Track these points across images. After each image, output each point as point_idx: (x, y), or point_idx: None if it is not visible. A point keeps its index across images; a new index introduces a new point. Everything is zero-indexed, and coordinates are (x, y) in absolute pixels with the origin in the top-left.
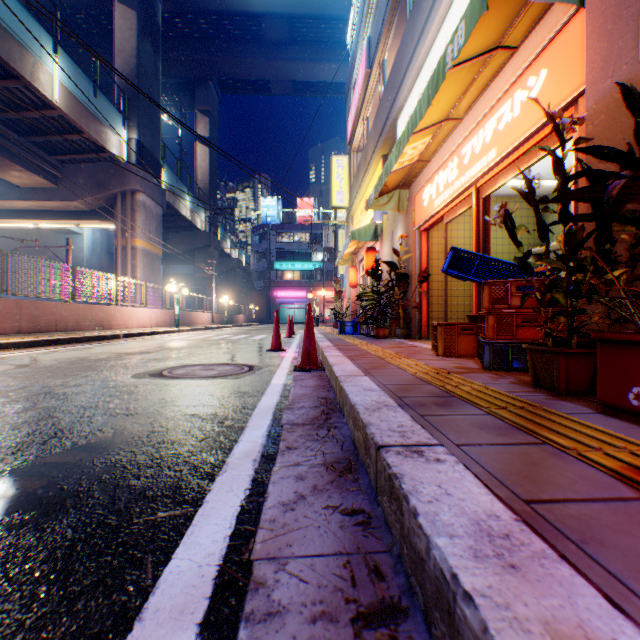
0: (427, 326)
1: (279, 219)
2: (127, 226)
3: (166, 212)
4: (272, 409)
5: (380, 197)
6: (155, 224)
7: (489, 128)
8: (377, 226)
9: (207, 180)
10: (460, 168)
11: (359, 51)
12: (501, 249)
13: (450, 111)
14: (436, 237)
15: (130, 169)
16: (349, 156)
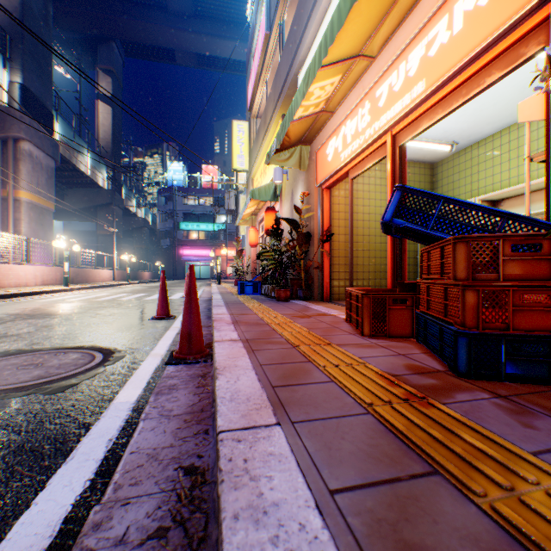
0: (329, 287)
1: (185, 183)
2: (8, 176)
3: (62, 166)
4: None
5: (281, 152)
6: (45, 176)
7: (415, 57)
8: (277, 186)
9: (110, 139)
10: (374, 112)
11: (259, 19)
12: None
13: (366, 41)
14: (337, 196)
15: (12, 114)
16: (249, 122)
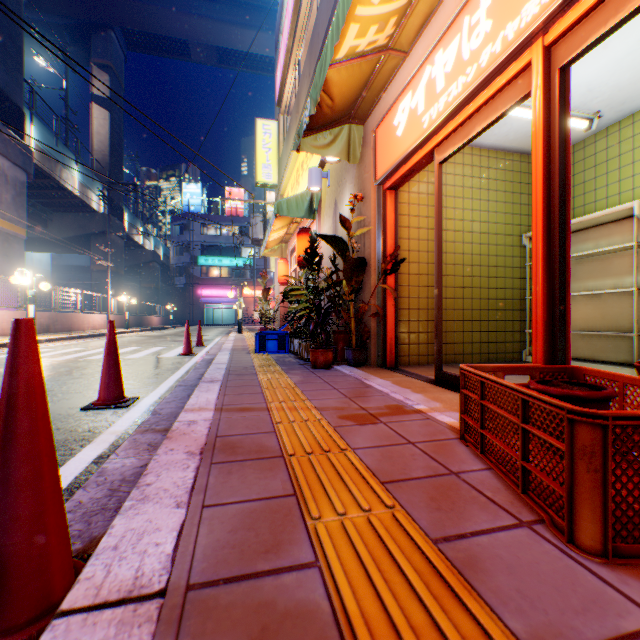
0: (395, 345)
1: (204, 209)
2: None
3: (43, 183)
4: None
5: (319, 132)
6: (11, 192)
7: None
8: (314, 197)
9: (107, 151)
10: (503, 6)
11: None
12: (495, 228)
13: None
14: (407, 203)
15: None
16: (278, 121)
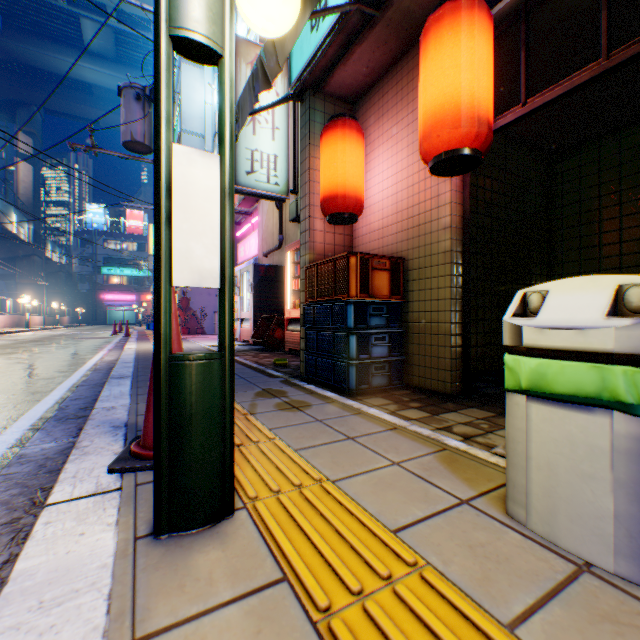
0: None
1: (107, 227)
2: None
3: None
4: (119, 339)
5: None
6: None
7: None
8: None
9: (32, 195)
10: None
11: None
12: None
13: None
14: None
15: None
16: None
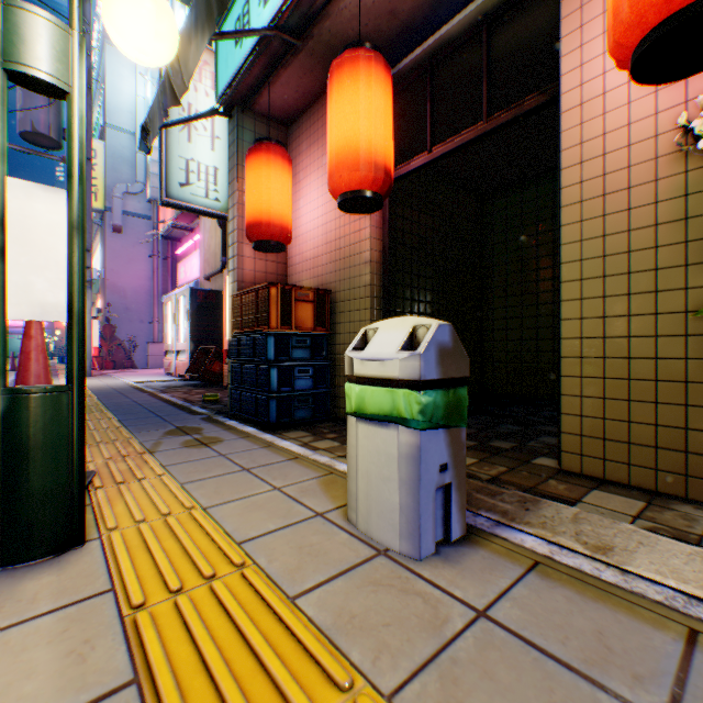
0: None
1: None
2: None
3: None
4: None
5: None
6: None
7: None
8: None
9: None
10: None
11: None
12: None
13: None
14: None
15: None
16: None
